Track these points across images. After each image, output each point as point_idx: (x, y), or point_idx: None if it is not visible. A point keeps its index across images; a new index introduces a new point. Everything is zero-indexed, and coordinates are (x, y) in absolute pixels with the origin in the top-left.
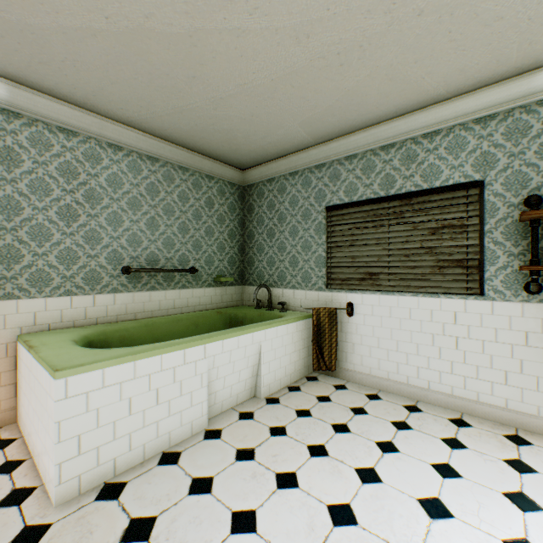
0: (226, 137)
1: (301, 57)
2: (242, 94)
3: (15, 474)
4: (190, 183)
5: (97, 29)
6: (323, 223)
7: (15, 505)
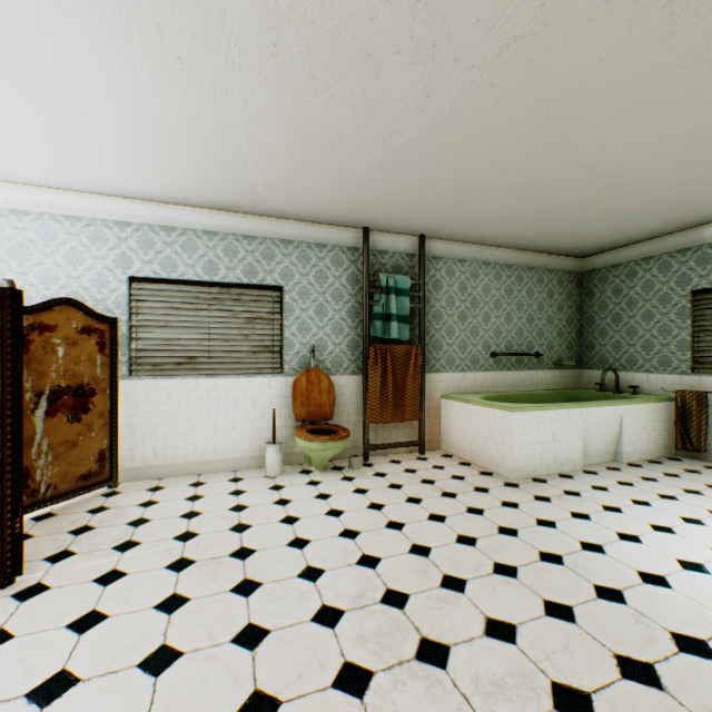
0: (577, 240)
1: (674, 193)
2: (608, 217)
3: (473, 467)
4: (534, 280)
5: (520, 212)
6: (687, 307)
7: (489, 475)
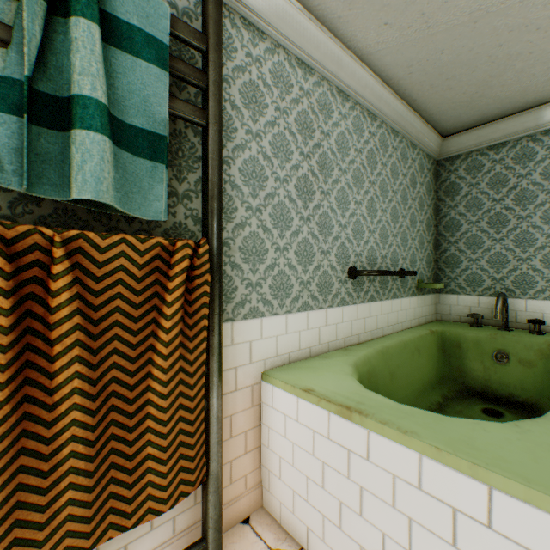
0: (490, 73)
1: None
2: None
3: None
4: (398, 153)
5: None
6: None
7: None
